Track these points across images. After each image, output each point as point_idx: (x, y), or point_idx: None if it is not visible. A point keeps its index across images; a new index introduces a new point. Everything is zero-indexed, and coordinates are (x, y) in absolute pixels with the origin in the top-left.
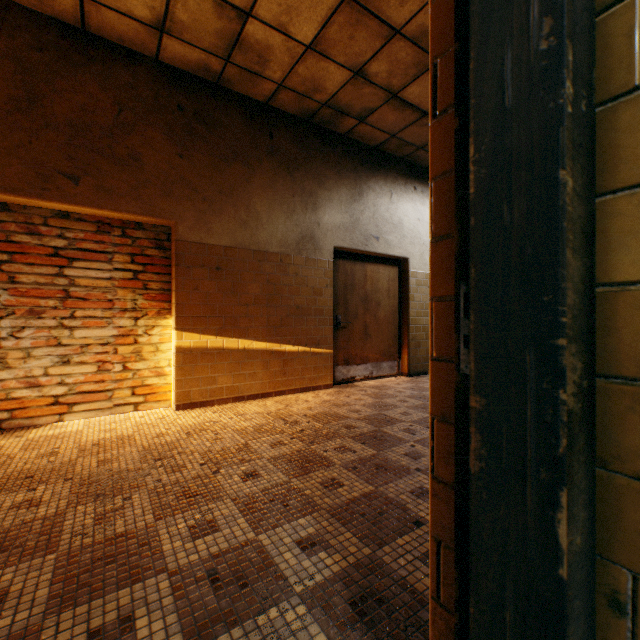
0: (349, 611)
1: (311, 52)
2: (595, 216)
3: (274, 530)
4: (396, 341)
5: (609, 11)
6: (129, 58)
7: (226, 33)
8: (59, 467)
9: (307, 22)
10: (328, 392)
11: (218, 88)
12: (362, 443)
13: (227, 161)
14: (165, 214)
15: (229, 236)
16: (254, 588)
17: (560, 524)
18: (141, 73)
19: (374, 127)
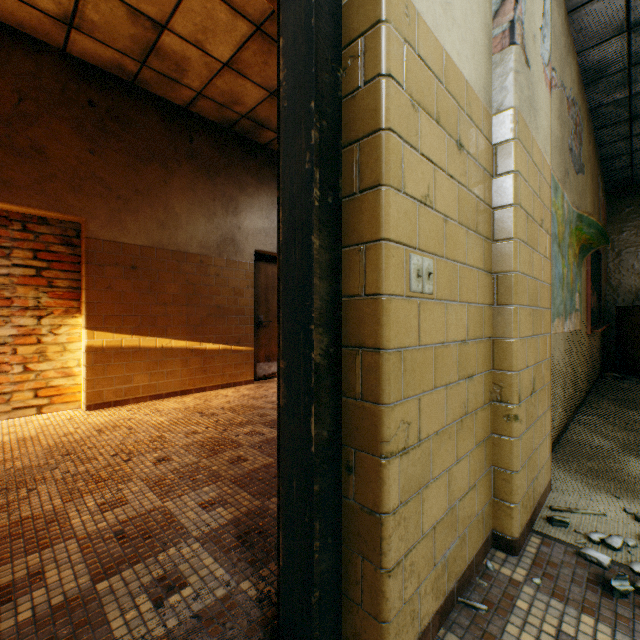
0: (235, 541)
1: (228, 69)
2: (342, 259)
3: (180, 498)
4: None
5: (346, 149)
6: (31, 46)
7: (141, 39)
8: None
9: (223, 43)
10: (249, 387)
11: (134, 87)
12: (271, 427)
13: (144, 161)
14: (74, 210)
15: (146, 236)
16: (157, 538)
17: (312, 424)
18: (46, 63)
19: None
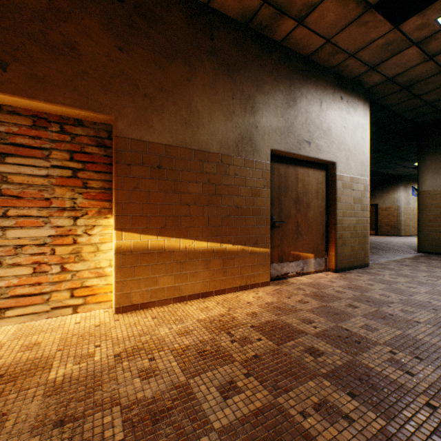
0: None
1: None
2: None
3: None
4: (323, 239)
5: None
6: None
7: None
8: None
9: None
10: (267, 290)
11: None
12: (348, 393)
13: (168, 58)
14: (103, 108)
15: (170, 134)
16: None
17: None
18: None
19: (311, 30)
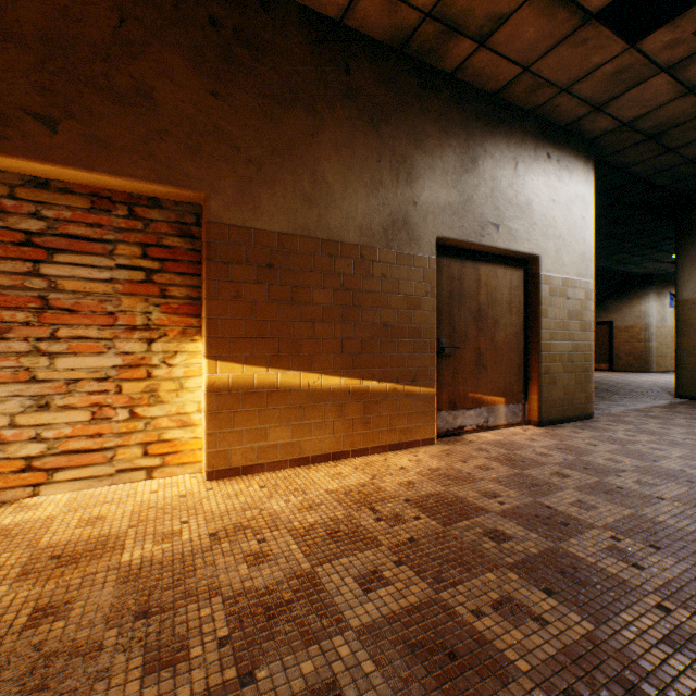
0: None
1: None
2: None
3: None
4: (520, 375)
5: None
6: None
7: None
8: None
9: None
10: (430, 452)
11: None
12: (543, 589)
13: (283, 105)
14: (190, 182)
15: (286, 218)
16: None
17: None
18: None
19: (499, 54)
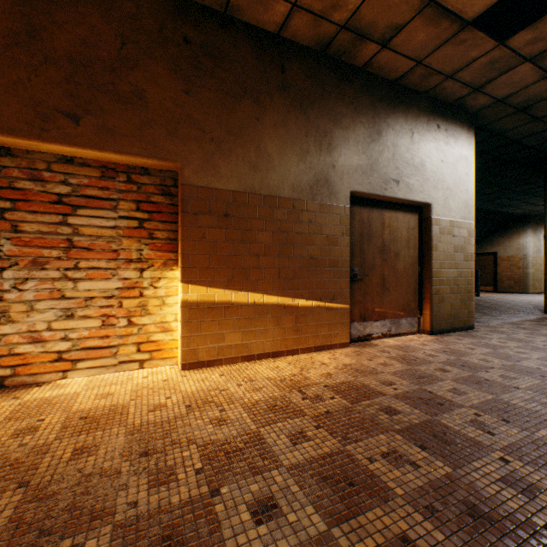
0: None
1: None
2: None
3: None
4: (416, 295)
5: None
6: None
7: None
8: (25, 457)
9: None
10: (345, 352)
11: (226, 18)
12: (419, 446)
13: (236, 98)
14: (170, 156)
15: (238, 180)
16: None
17: None
18: (145, 3)
19: (398, 53)
